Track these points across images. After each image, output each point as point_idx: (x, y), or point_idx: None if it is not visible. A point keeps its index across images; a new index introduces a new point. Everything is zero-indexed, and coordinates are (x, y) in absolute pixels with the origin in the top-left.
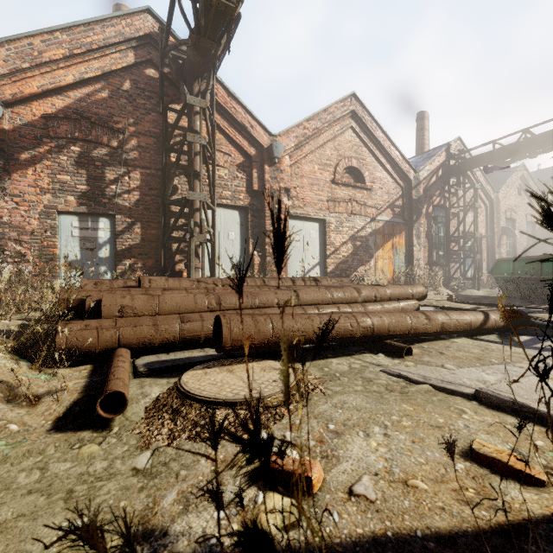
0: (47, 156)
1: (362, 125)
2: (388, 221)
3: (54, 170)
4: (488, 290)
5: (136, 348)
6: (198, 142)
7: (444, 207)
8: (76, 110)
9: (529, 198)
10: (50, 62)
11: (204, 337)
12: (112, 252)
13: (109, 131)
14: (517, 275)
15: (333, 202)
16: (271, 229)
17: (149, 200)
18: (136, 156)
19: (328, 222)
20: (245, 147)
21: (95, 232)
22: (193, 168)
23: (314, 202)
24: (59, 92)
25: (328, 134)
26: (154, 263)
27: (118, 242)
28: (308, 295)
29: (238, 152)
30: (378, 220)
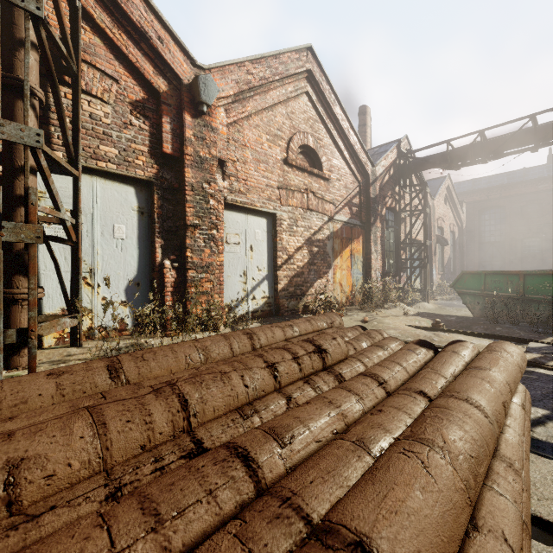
0: None
1: (319, 94)
2: (346, 222)
3: None
4: (435, 302)
5: None
6: (15, 0)
7: (394, 211)
8: None
9: (451, 208)
10: None
11: None
12: None
13: None
14: (489, 291)
15: (286, 191)
16: (196, 223)
17: None
18: None
19: (280, 218)
20: (148, 73)
21: None
22: (12, 74)
23: (260, 187)
24: None
25: (280, 93)
26: None
27: None
28: None
29: (134, 80)
30: (336, 220)
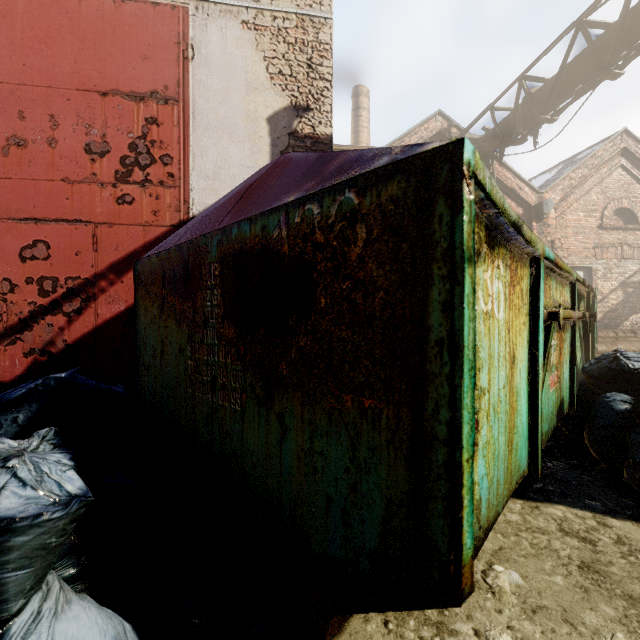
0: None
1: (634, 161)
2: None
3: None
4: None
5: None
6: None
7: None
8: None
9: None
10: None
11: None
12: None
13: None
14: None
15: (601, 248)
16: None
17: None
18: None
19: (595, 270)
20: (513, 208)
21: None
22: None
23: (578, 251)
24: None
25: (594, 179)
26: None
27: None
28: None
29: None
30: None
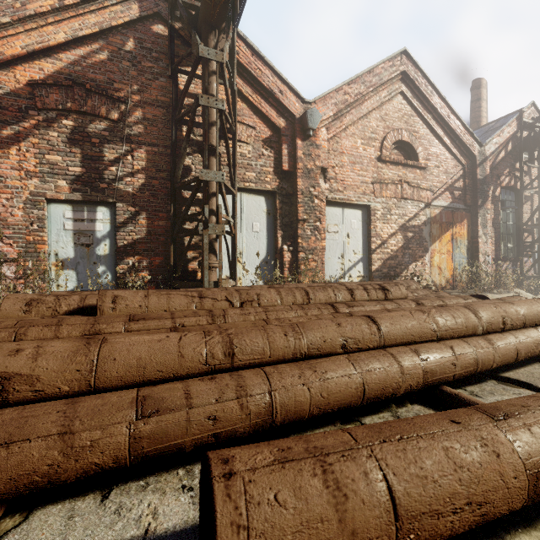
0: (33, 132)
1: (414, 90)
2: (446, 207)
3: (42, 149)
4: None
5: (13, 497)
6: (213, 106)
7: (514, 189)
8: (69, 75)
9: None
10: (36, 16)
11: (192, 445)
12: (113, 249)
13: (108, 101)
14: None
15: (380, 184)
16: (305, 218)
17: (156, 185)
18: (141, 131)
19: (373, 209)
20: (273, 117)
21: (92, 225)
22: (208, 143)
23: (356, 185)
24: (48, 54)
25: (373, 101)
26: (162, 262)
27: (119, 236)
28: (397, 327)
29: (265, 124)
30: (433, 206)
